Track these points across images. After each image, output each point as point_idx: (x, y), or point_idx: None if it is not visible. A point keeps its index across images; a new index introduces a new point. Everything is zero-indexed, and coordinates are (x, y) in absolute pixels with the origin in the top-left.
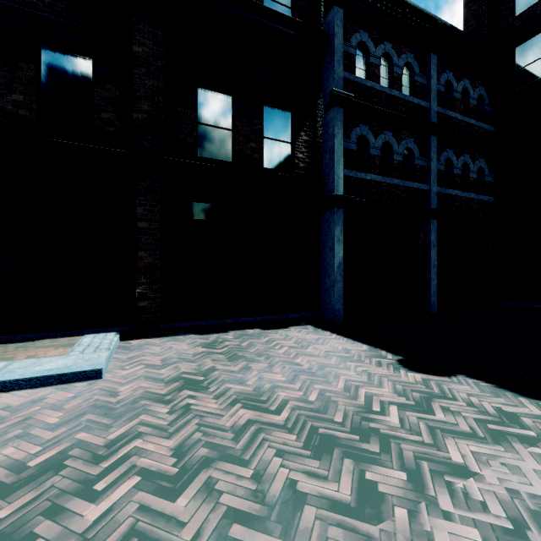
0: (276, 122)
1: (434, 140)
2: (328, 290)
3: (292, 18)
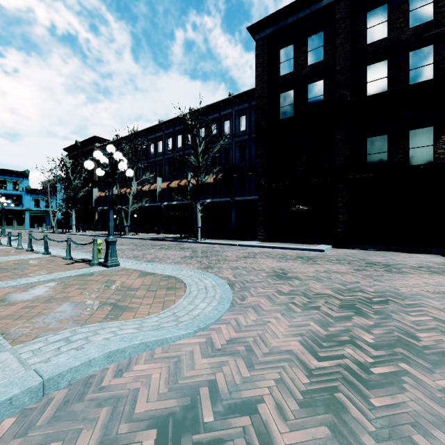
0: (420, 136)
1: None
2: None
3: (424, 81)
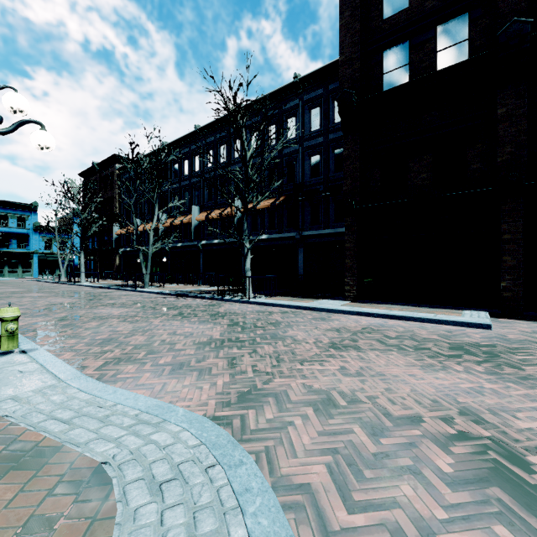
0: None
1: None
2: None
3: None
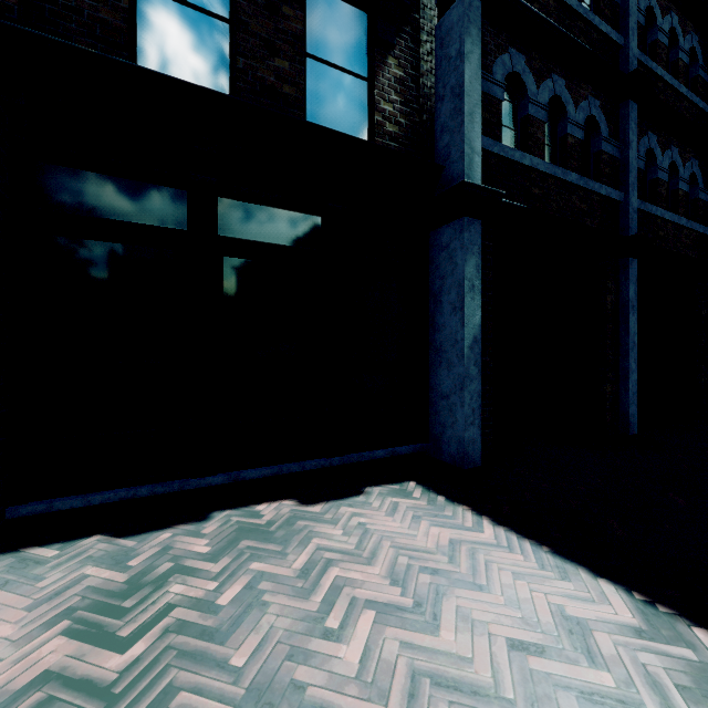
0: (336, 26)
1: (633, 109)
2: (447, 397)
3: None
